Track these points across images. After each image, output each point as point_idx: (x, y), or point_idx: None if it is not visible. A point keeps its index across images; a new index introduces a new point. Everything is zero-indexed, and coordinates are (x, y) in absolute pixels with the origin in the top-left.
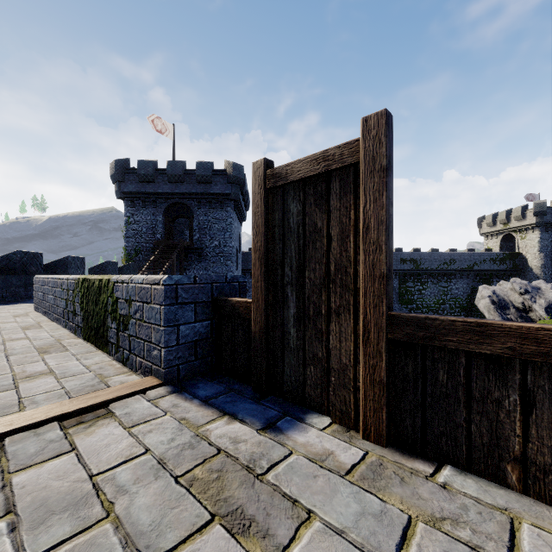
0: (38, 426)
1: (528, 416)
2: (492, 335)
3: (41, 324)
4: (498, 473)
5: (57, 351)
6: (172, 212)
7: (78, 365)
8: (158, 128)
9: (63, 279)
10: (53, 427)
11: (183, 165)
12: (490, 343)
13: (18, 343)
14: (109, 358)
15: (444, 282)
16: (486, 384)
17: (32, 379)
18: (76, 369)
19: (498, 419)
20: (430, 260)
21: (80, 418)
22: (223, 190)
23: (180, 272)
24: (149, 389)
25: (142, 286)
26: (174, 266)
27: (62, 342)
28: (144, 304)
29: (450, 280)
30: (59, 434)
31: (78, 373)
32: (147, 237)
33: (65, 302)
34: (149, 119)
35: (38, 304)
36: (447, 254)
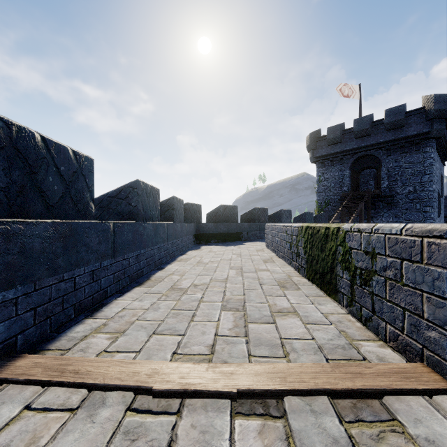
0: (309, 394)
1: None
2: None
3: (273, 259)
4: None
5: (290, 287)
6: (358, 165)
7: (314, 309)
8: (344, 93)
9: (287, 226)
10: (325, 405)
11: (369, 118)
12: None
13: (264, 273)
14: (340, 308)
15: None
16: None
17: (282, 315)
18: (314, 314)
19: None
20: None
21: (350, 403)
22: (420, 129)
23: (367, 220)
24: (435, 392)
25: (399, 238)
26: (361, 215)
27: (291, 279)
28: (403, 262)
29: None
30: (337, 426)
31: (319, 320)
32: (335, 191)
33: (289, 244)
34: (337, 89)
35: (268, 243)
36: None
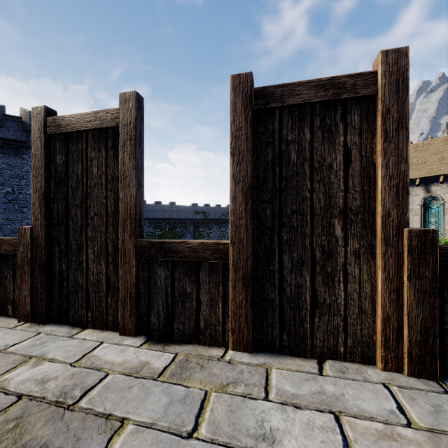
0: None
1: (15, 280)
2: (1, 244)
3: None
4: (6, 311)
5: None
6: None
7: None
8: None
9: None
10: None
11: None
12: (0, 248)
13: None
14: None
15: (223, 228)
16: (3, 269)
17: None
18: None
19: (7, 285)
20: (215, 213)
21: None
22: (18, 136)
23: None
24: None
25: None
26: None
27: None
28: None
29: (227, 226)
30: None
31: None
32: None
33: None
34: None
35: None
36: (225, 209)
